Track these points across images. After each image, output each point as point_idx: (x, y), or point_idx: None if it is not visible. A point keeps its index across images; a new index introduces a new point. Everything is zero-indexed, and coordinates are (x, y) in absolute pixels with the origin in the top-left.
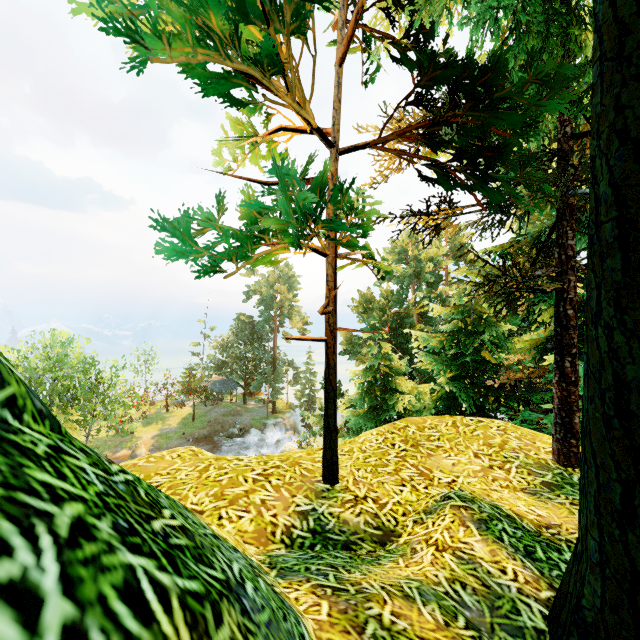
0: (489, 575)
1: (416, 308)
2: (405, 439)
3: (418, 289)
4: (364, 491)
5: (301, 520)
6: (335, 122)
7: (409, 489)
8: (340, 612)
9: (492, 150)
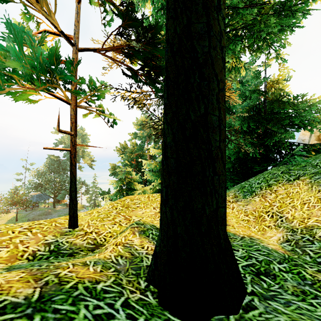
0: (136, 250)
1: (147, 152)
2: (123, 205)
3: (149, 143)
4: (92, 229)
5: (45, 247)
6: (75, 32)
7: (117, 225)
8: (31, 275)
9: (157, 65)
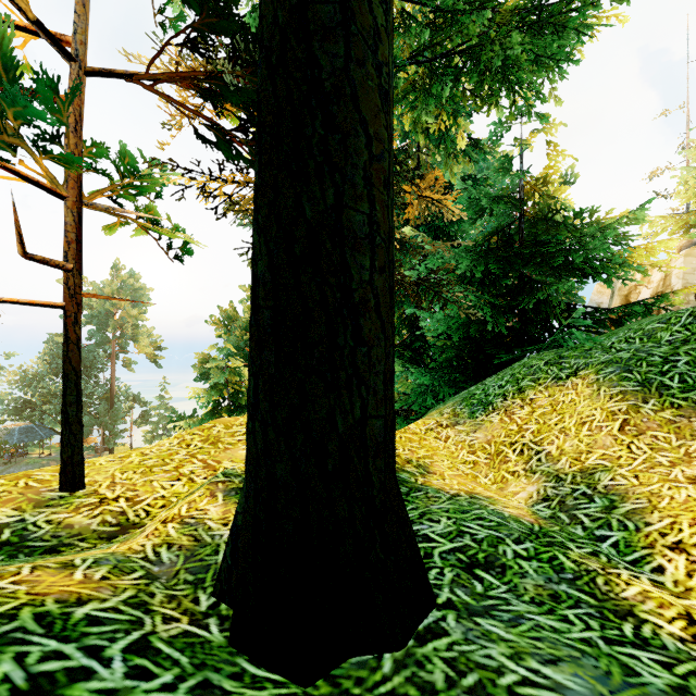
0: (208, 531)
1: None
2: (206, 438)
3: None
4: (119, 492)
5: None
6: (77, 30)
7: (184, 482)
8: None
9: None
